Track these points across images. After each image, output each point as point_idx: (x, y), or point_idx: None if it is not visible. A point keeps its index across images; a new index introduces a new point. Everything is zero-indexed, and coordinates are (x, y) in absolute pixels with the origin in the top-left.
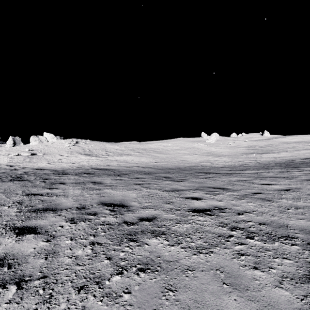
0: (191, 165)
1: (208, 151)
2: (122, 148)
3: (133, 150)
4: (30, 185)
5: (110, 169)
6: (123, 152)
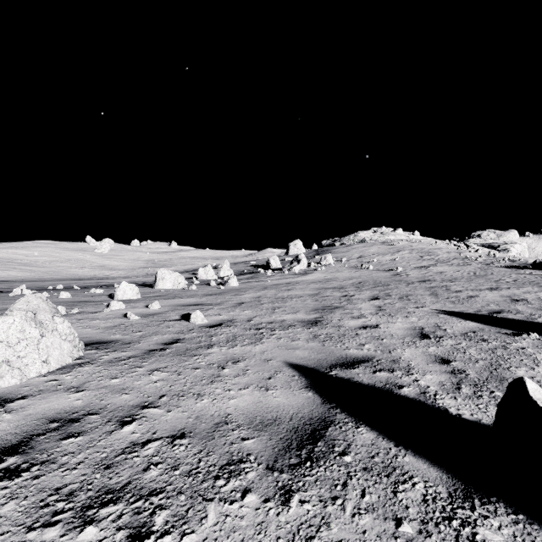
0: (89, 277)
1: (101, 264)
2: None
3: None
4: None
5: (3, 280)
6: None
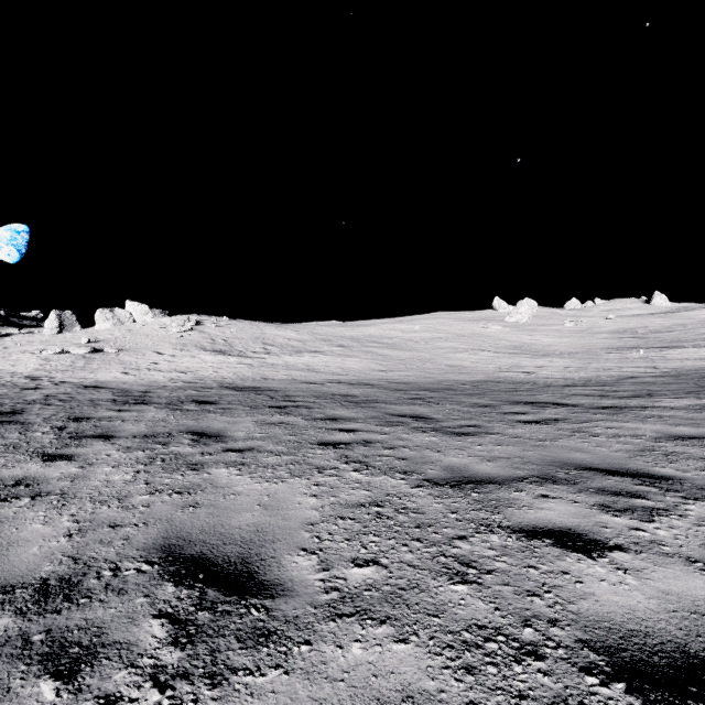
0: (477, 380)
1: (514, 343)
2: (303, 337)
3: (329, 341)
4: (7, 443)
5: (265, 388)
6: (305, 345)
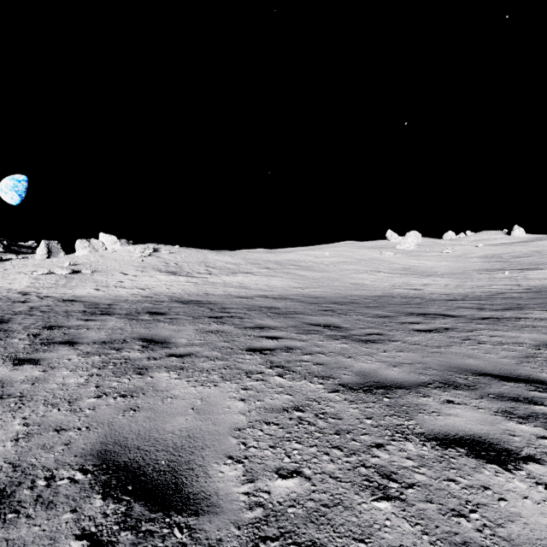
0: (376, 295)
1: (404, 265)
2: (237, 261)
3: (258, 264)
4: None
5: (206, 302)
6: (239, 268)
